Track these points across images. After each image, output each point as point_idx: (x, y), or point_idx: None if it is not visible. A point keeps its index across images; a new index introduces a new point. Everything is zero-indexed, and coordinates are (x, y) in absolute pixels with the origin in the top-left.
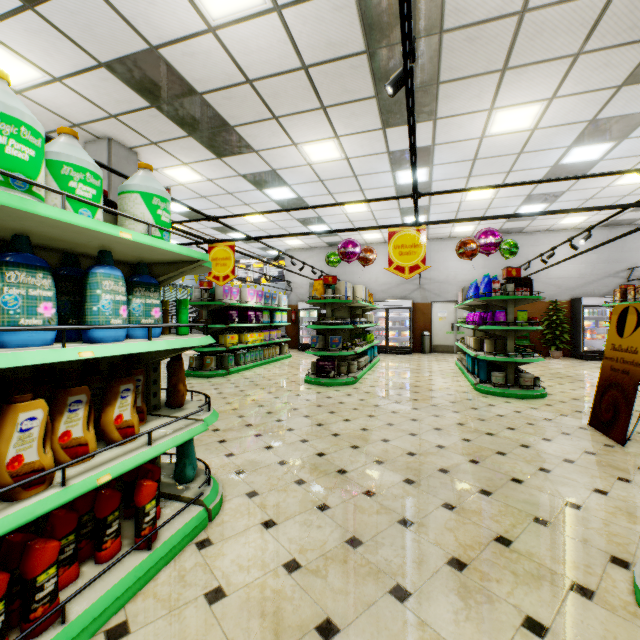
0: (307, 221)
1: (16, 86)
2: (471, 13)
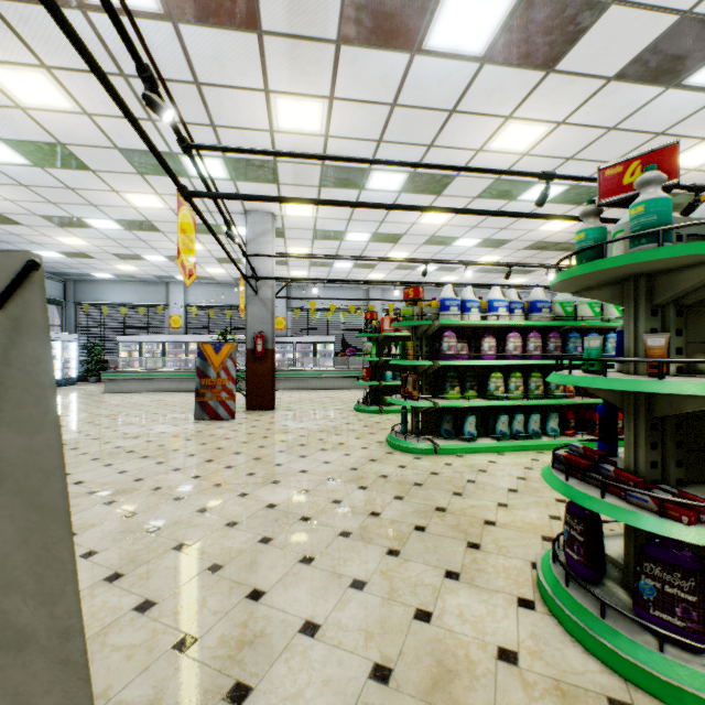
0: None
1: (559, 230)
2: None
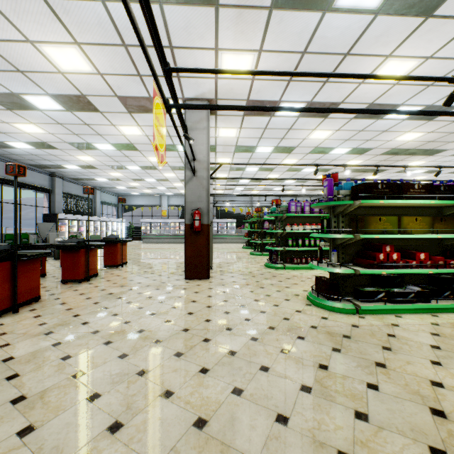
0: (453, 172)
1: None
2: (415, 146)
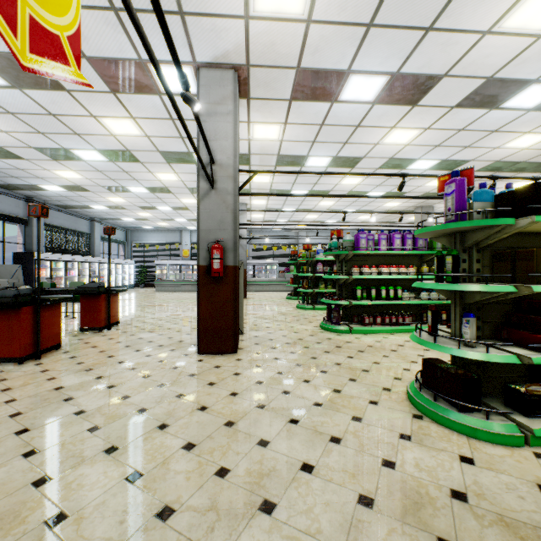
0: None
1: (395, 206)
2: (528, 157)
